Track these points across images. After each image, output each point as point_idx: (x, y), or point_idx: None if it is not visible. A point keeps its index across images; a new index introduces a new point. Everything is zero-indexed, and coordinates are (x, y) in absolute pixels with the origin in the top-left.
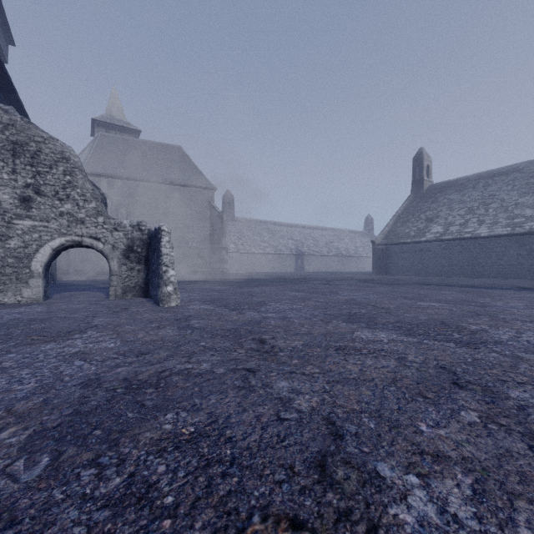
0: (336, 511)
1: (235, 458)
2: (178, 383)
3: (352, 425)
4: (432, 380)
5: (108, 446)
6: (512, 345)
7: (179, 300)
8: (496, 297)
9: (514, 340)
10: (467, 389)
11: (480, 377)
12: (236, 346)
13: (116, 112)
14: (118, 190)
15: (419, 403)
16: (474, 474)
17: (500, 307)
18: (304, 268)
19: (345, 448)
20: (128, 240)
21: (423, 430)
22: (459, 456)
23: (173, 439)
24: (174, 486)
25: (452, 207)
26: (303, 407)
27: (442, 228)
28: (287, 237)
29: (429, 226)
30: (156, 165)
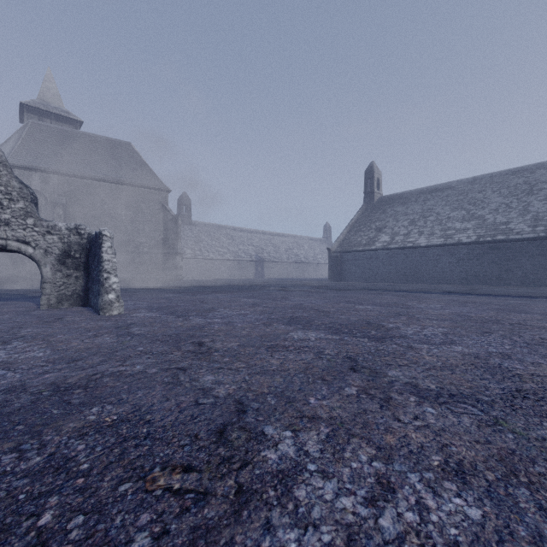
0: (222, 458)
1: (150, 434)
2: (108, 383)
3: (257, 404)
4: (336, 367)
5: (31, 436)
6: (412, 338)
7: (123, 308)
8: (422, 300)
9: (416, 334)
10: (359, 372)
11: (373, 363)
12: (174, 349)
13: (51, 97)
14: (53, 187)
15: (317, 384)
16: (333, 426)
17: (421, 308)
18: (264, 274)
19: (245, 419)
20: (63, 245)
21: (311, 402)
22: (328, 417)
23: (95, 426)
24: (91, 457)
25: (398, 218)
26: (220, 394)
27: (389, 237)
28: (247, 243)
29: (378, 235)
30: (101, 161)
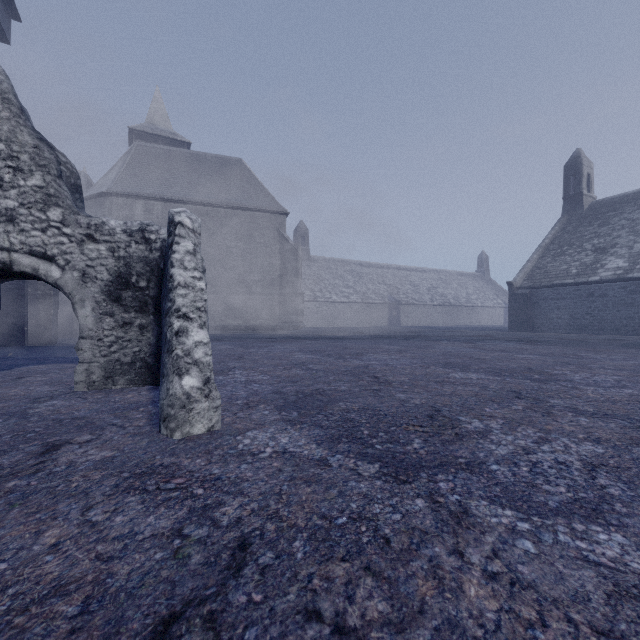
0: None
1: None
2: None
3: None
4: None
5: None
6: None
7: (218, 414)
8: None
9: None
10: None
11: None
12: None
13: (159, 120)
14: (157, 216)
15: None
16: None
17: None
18: (400, 321)
19: None
20: (118, 262)
21: None
22: None
23: None
24: None
25: (638, 230)
26: None
27: (626, 261)
28: (377, 281)
29: (601, 259)
30: (208, 183)
